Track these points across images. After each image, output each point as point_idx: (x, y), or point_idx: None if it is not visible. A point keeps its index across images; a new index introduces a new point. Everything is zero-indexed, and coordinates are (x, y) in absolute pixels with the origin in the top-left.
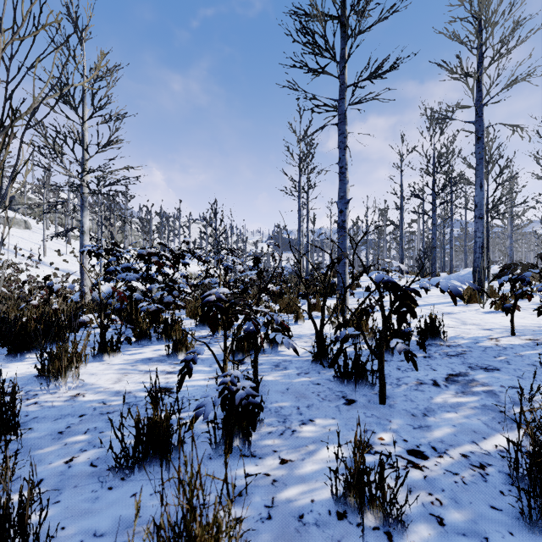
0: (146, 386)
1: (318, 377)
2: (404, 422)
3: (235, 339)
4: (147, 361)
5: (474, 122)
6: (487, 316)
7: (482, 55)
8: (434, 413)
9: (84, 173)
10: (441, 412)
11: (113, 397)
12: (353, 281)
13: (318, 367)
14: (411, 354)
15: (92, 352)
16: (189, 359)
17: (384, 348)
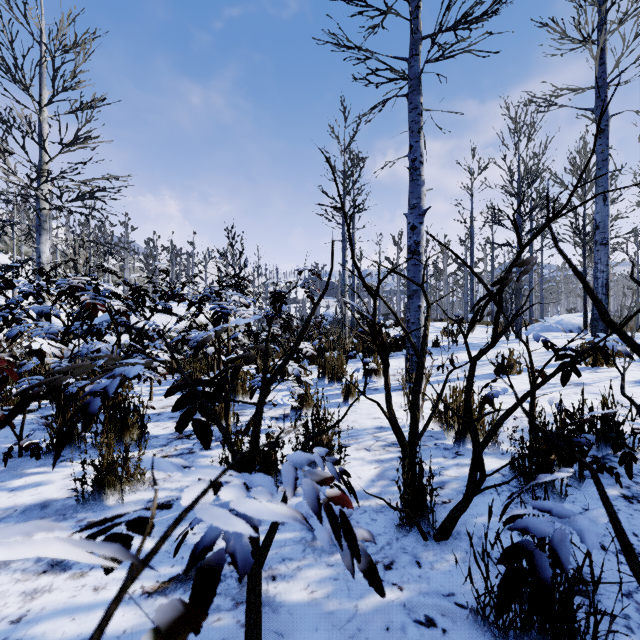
0: None
1: (419, 583)
2: None
3: None
4: (34, 513)
5: (594, 108)
6: None
7: (605, 13)
8: None
9: (41, 181)
10: None
11: None
12: (495, 341)
13: (412, 539)
14: None
15: None
16: None
17: None
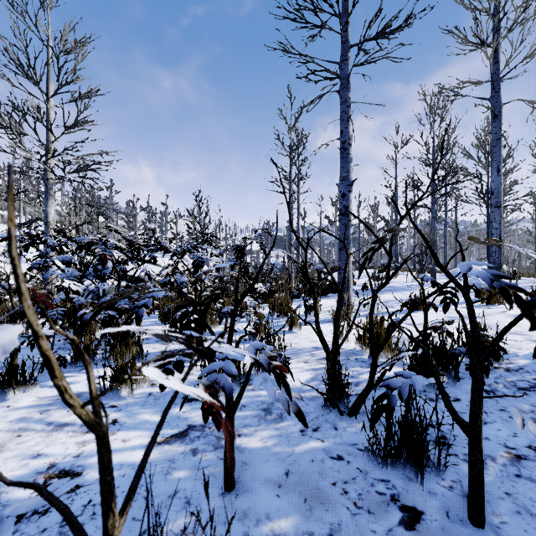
0: (36, 467)
1: (335, 438)
2: None
3: (148, 450)
4: None
5: (490, 98)
6: (523, 321)
7: (499, 22)
8: None
9: (48, 156)
10: None
11: None
12: (389, 280)
13: (332, 415)
14: None
15: None
16: None
17: (481, 414)
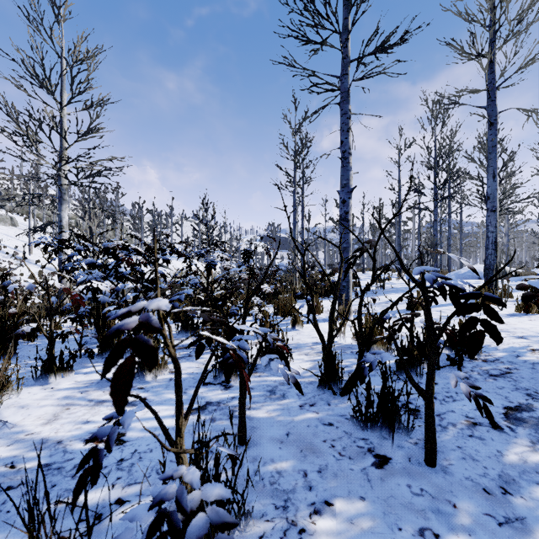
0: (88, 429)
1: (328, 411)
2: (477, 508)
3: (199, 385)
4: (105, 384)
5: (486, 106)
6: (511, 320)
7: (495, 33)
8: (518, 487)
9: (62, 163)
10: (528, 485)
11: (31, 452)
12: (374, 281)
13: (327, 395)
14: (485, 397)
15: (40, 370)
16: (102, 436)
17: (433, 382)
